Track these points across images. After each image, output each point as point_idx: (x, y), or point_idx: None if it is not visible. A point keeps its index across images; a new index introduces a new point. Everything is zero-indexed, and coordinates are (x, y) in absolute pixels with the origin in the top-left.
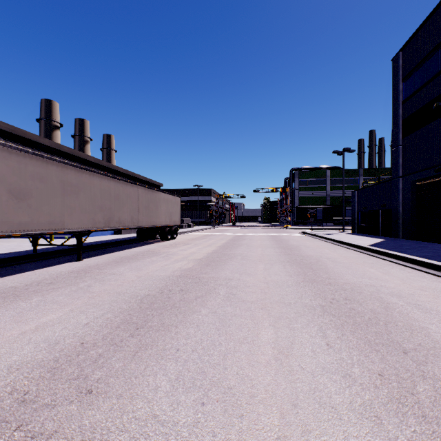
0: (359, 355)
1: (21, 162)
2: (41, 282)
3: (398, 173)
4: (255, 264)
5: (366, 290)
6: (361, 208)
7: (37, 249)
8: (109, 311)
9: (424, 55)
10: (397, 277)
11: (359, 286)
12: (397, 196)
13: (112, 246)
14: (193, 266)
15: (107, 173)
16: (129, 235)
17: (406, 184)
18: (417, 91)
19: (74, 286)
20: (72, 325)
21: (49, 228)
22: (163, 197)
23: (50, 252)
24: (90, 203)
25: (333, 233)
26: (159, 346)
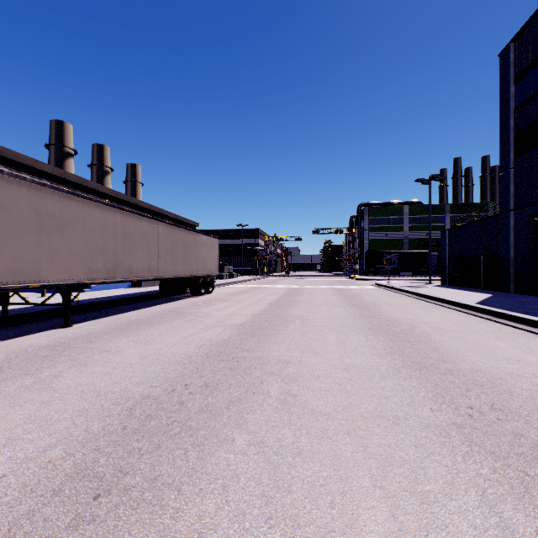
0: None
1: None
2: None
3: (509, 206)
4: (323, 334)
5: (517, 386)
6: (454, 253)
7: (14, 308)
8: (62, 440)
9: None
10: None
11: (500, 377)
12: (508, 236)
13: (124, 303)
14: (230, 336)
15: (110, 203)
16: (152, 288)
17: (520, 220)
18: (537, 94)
19: (31, 377)
20: None
21: (13, 280)
22: (194, 238)
23: (29, 314)
24: (84, 244)
25: (417, 285)
26: None
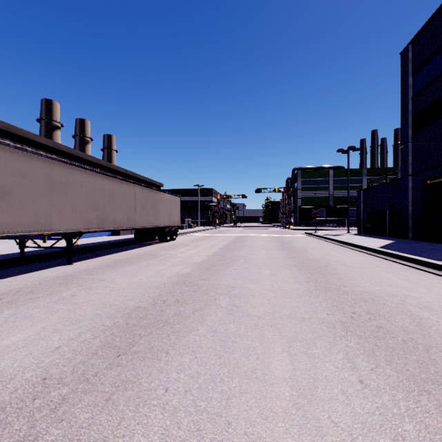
0: (406, 400)
1: (1, 156)
2: (20, 291)
3: (407, 172)
4: (260, 269)
5: (389, 301)
6: (367, 208)
7: (26, 251)
8: (89, 330)
9: (436, 47)
10: (419, 284)
11: (380, 295)
12: (407, 195)
13: (108, 248)
14: (192, 271)
15: (100, 171)
16: (128, 236)
17: (416, 183)
18: (429, 85)
19: (56, 296)
20: (39, 350)
21: (34, 229)
22: (162, 196)
23: (39, 255)
24: (81, 202)
25: (337, 234)
26: (143, 383)
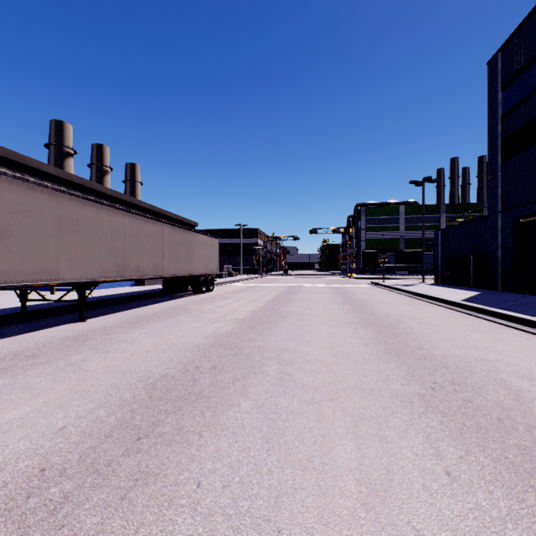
0: (507, 499)
1: None
2: (19, 355)
3: (496, 208)
4: (316, 327)
5: (478, 368)
6: (446, 252)
7: (30, 305)
8: (103, 405)
9: (531, 55)
10: (514, 346)
11: (466, 361)
12: (495, 236)
13: (130, 301)
14: (232, 329)
15: (120, 206)
16: (154, 286)
17: (506, 221)
18: (522, 102)
19: (63, 361)
20: (38, 431)
21: (37, 278)
22: (196, 238)
23: (45, 310)
24: (97, 245)
25: (410, 284)
26: (168, 476)
